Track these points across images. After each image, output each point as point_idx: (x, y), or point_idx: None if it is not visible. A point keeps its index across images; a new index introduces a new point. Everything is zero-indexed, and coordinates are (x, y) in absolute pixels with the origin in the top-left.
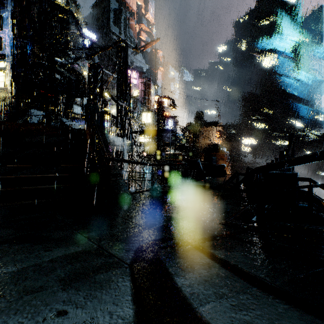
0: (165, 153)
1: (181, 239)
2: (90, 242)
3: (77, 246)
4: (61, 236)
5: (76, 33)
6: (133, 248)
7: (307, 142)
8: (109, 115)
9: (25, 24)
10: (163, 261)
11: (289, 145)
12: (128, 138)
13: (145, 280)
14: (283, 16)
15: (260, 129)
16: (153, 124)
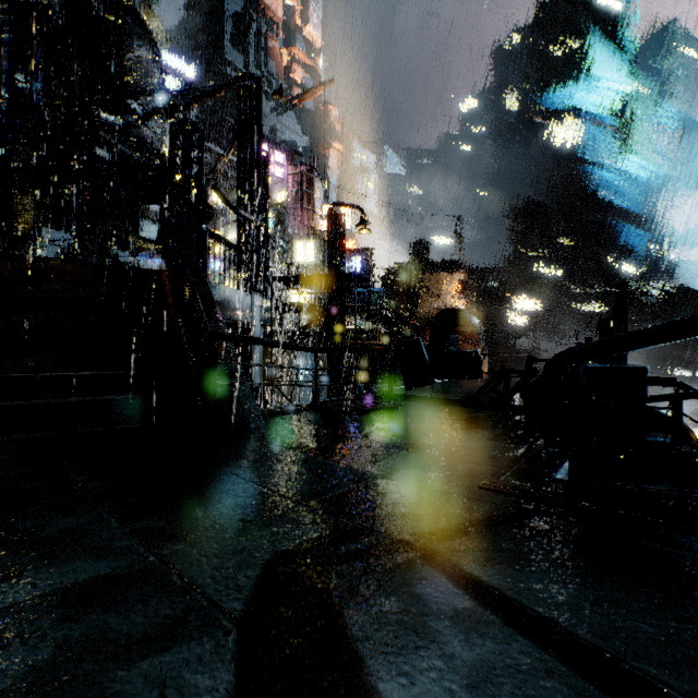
0: (345, 327)
1: (387, 532)
2: (141, 546)
3: (99, 560)
4: (63, 529)
5: (145, 59)
6: (257, 563)
7: (645, 306)
8: (218, 240)
9: (28, 34)
10: (339, 608)
11: (617, 308)
12: (264, 295)
13: (279, 687)
14: (597, 38)
15: (549, 278)
16: (319, 266)
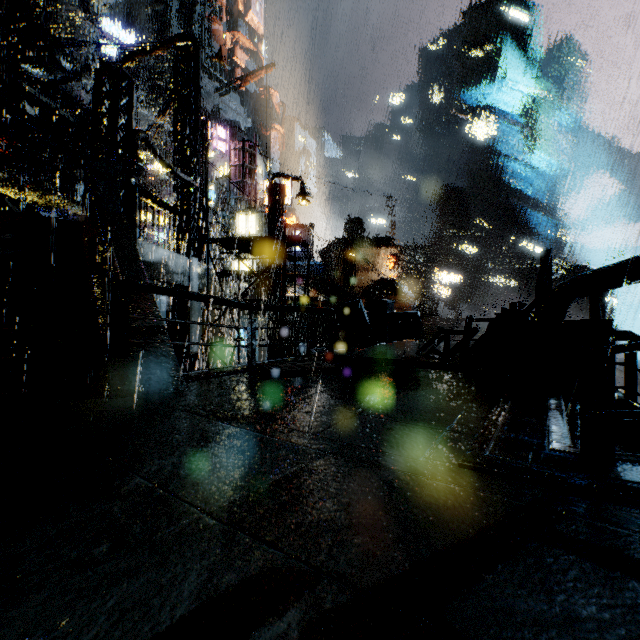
0: (285, 294)
1: (346, 575)
2: None
3: None
4: None
5: (77, 15)
6: None
7: None
8: (152, 199)
9: None
10: None
11: (542, 273)
12: (203, 260)
13: None
14: (508, 45)
15: (469, 255)
16: None
